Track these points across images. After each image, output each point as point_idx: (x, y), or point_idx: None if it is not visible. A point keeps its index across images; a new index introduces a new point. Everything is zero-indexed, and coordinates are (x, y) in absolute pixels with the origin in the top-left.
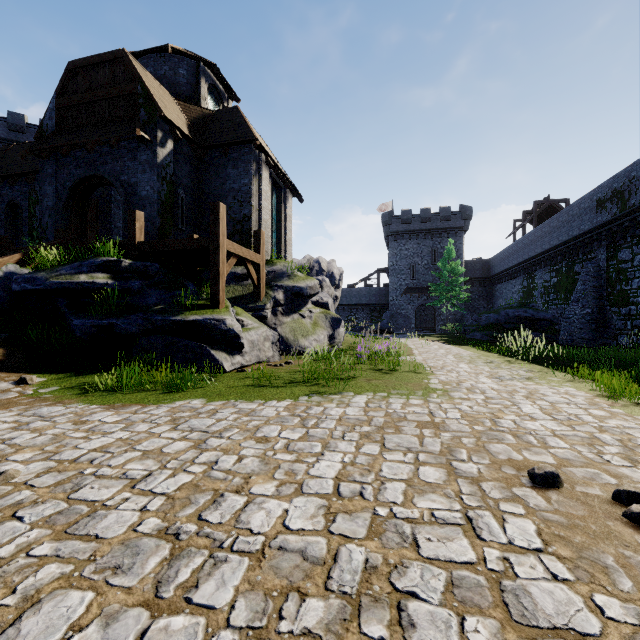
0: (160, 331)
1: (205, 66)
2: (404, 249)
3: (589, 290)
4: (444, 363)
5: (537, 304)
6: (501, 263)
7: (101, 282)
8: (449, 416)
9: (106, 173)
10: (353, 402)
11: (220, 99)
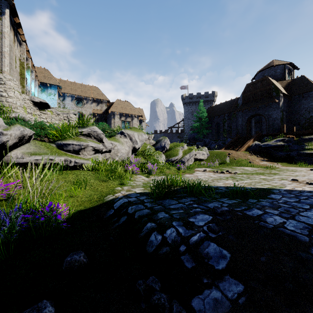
0: (301, 155)
1: (287, 65)
2: None
3: None
4: None
5: None
6: None
7: (282, 144)
8: None
9: (261, 113)
10: None
11: (290, 72)
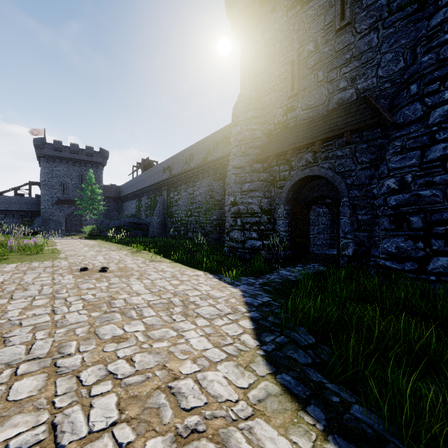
0: None
1: None
2: (56, 170)
3: (161, 210)
4: (74, 248)
5: (143, 215)
6: (126, 190)
7: None
8: (62, 264)
9: None
10: (7, 266)
11: None
